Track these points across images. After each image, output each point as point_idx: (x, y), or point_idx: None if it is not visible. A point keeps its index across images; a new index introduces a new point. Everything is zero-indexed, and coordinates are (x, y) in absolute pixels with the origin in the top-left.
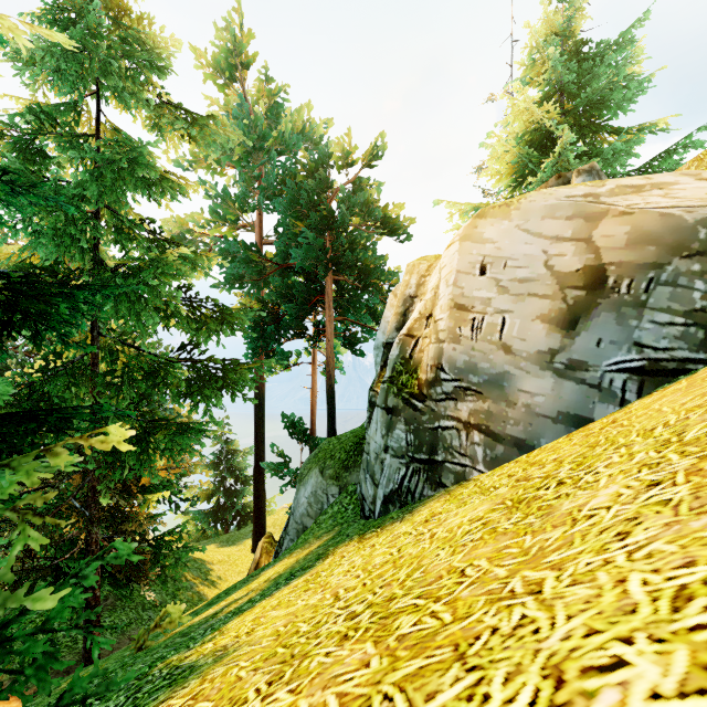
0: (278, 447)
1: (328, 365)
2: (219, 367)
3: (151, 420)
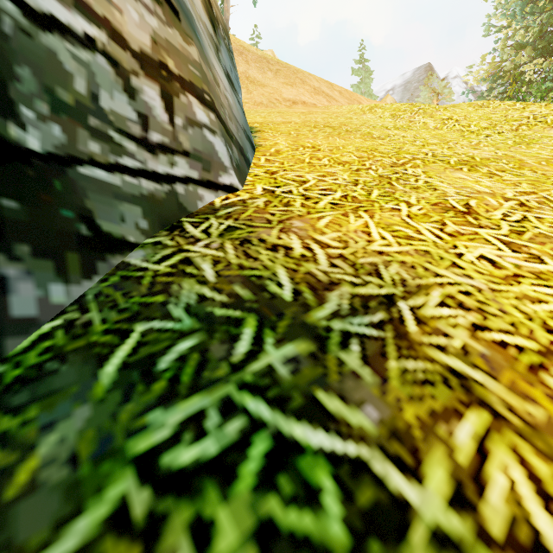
0: None
1: None
2: None
3: None
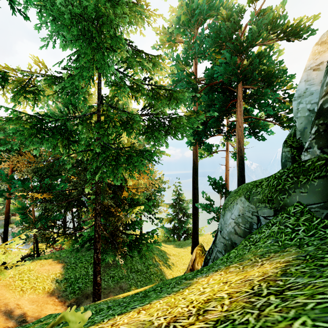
0: (206, 195)
1: (239, 143)
2: (165, 117)
3: (121, 147)
